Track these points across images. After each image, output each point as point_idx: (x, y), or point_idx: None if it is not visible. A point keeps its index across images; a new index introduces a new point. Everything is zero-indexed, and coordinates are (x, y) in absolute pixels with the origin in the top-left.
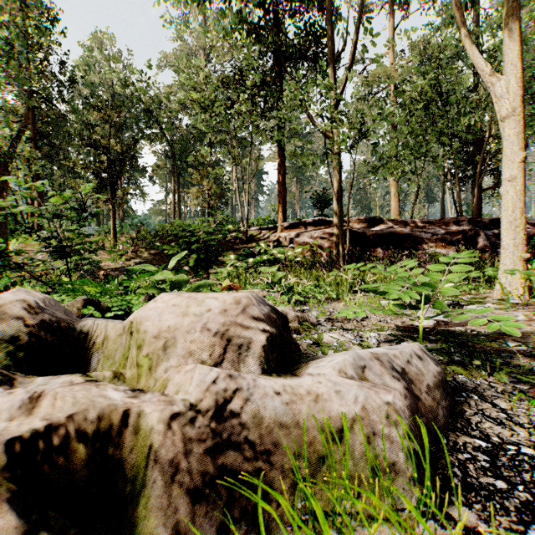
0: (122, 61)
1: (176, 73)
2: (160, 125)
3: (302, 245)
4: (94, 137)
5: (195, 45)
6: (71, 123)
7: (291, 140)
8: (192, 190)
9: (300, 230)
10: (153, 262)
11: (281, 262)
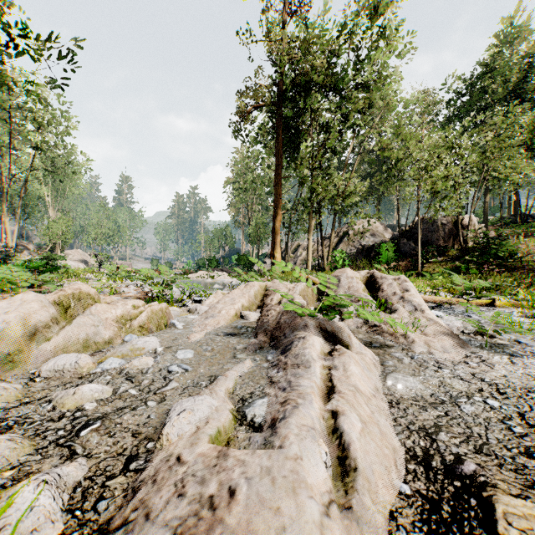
0: None
1: None
2: None
3: None
4: None
5: None
6: None
7: None
8: None
9: None
10: None
11: None
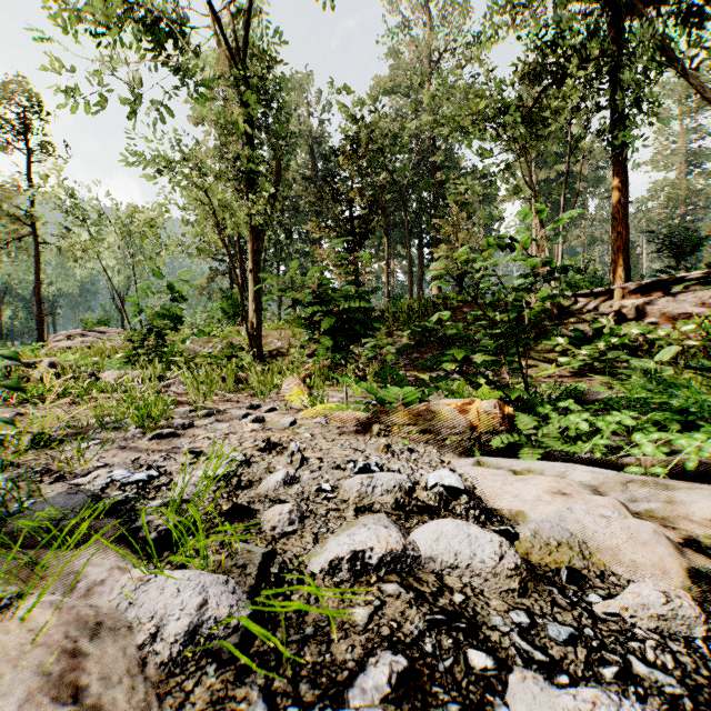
0: (349, 92)
1: (404, 95)
2: (387, 169)
3: (676, 318)
4: (340, 189)
5: (417, 56)
6: (288, 183)
7: (547, 165)
8: (442, 248)
9: (669, 293)
10: (420, 350)
11: (642, 349)
